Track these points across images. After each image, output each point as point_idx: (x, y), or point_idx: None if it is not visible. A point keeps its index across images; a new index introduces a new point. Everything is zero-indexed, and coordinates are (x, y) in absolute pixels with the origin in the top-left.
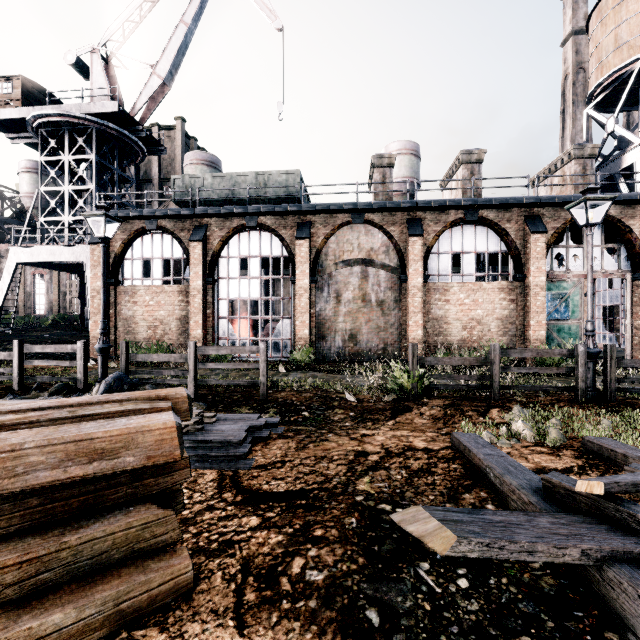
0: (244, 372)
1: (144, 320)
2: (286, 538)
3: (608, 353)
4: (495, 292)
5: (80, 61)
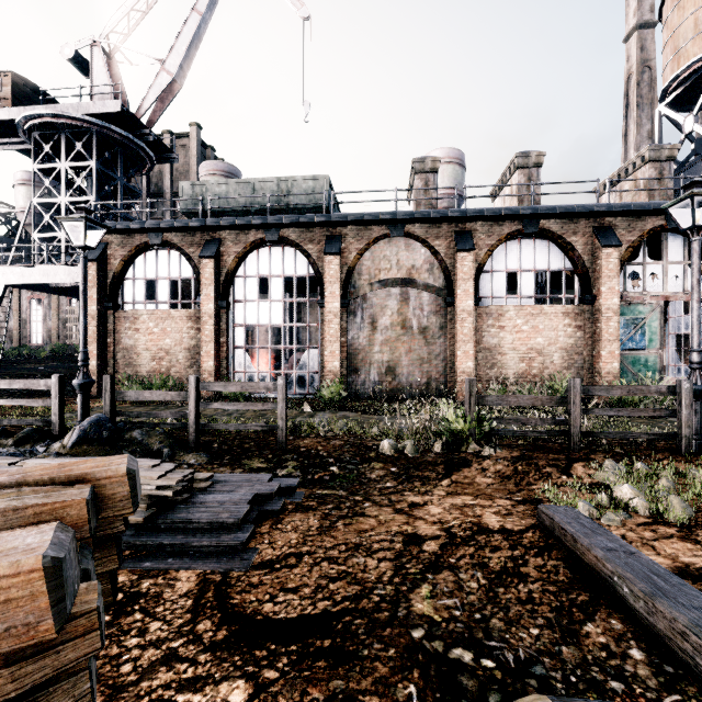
0: (262, 412)
1: (147, 350)
2: None
3: None
4: (558, 317)
5: (79, 56)
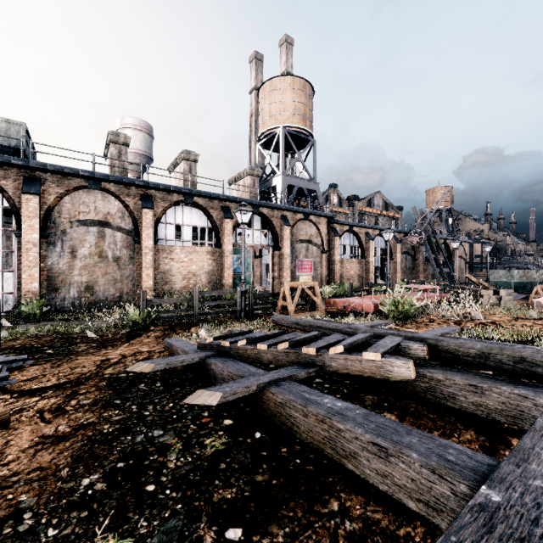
0: None
1: None
2: (63, 398)
3: (251, 291)
4: (204, 254)
5: None
